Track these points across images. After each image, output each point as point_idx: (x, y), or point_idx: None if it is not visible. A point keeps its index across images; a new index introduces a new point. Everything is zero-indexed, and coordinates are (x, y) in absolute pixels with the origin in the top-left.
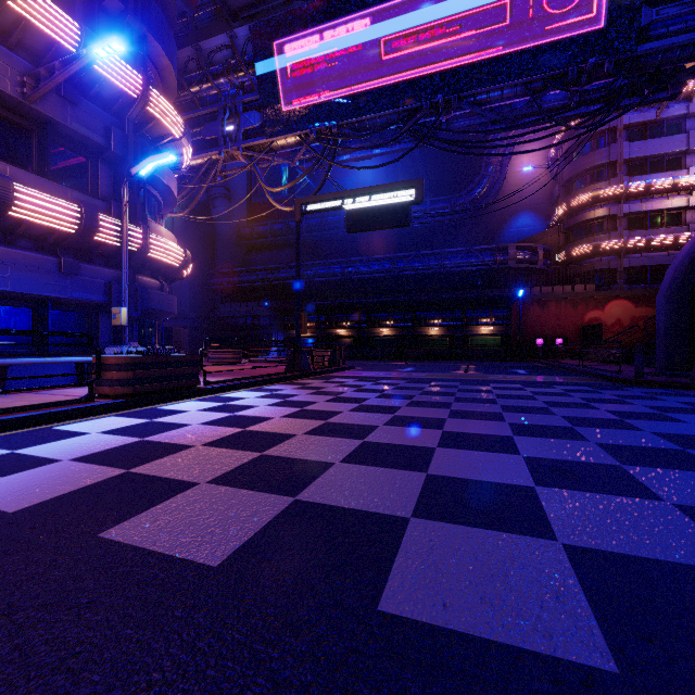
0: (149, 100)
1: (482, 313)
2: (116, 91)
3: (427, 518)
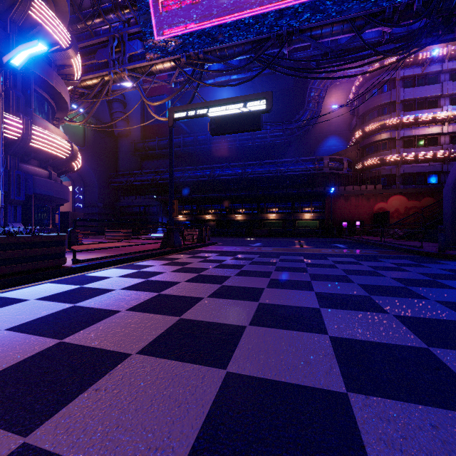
0: (30, 4)
1: (305, 204)
2: None
3: None
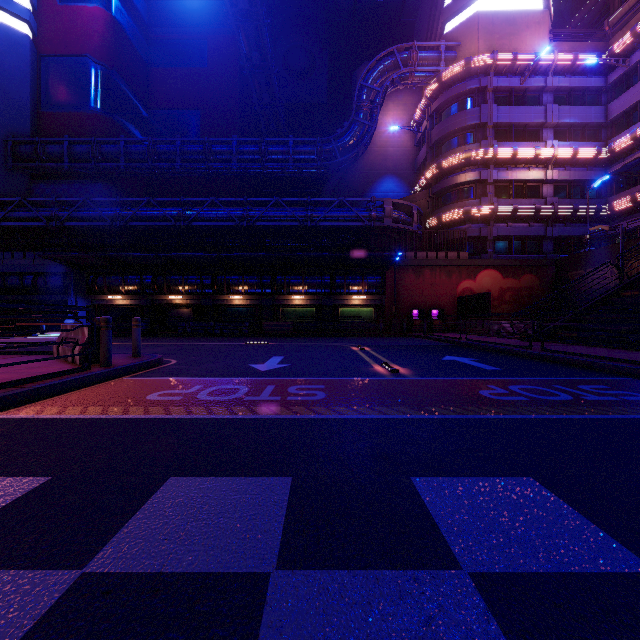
0: None
1: (354, 279)
2: None
3: None
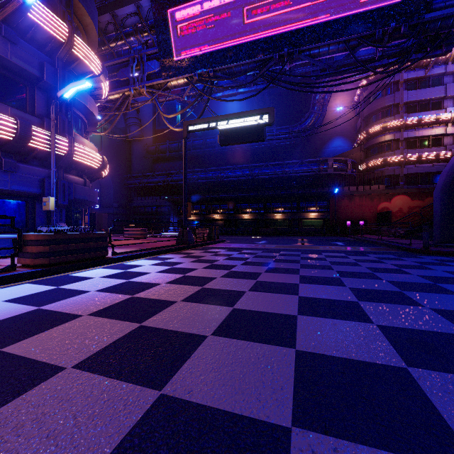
0: (73, 44)
1: (310, 204)
2: (48, 36)
3: (311, 428)
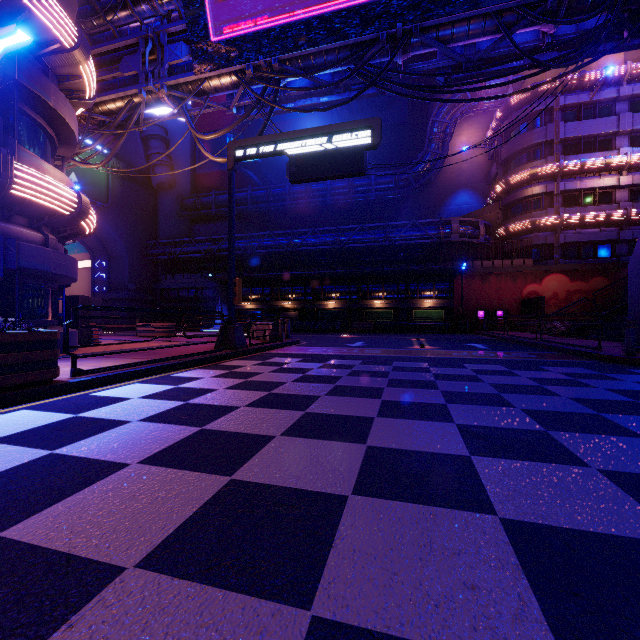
0: None
1: (426, 286)
2: None
3: None
